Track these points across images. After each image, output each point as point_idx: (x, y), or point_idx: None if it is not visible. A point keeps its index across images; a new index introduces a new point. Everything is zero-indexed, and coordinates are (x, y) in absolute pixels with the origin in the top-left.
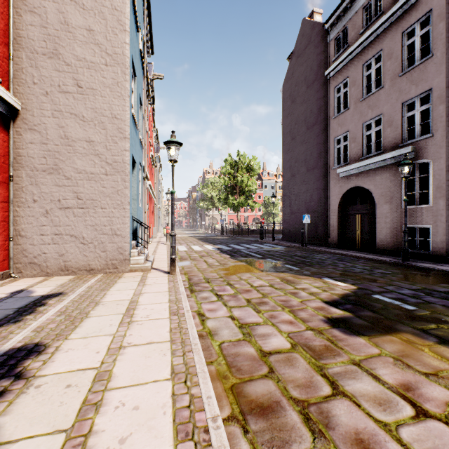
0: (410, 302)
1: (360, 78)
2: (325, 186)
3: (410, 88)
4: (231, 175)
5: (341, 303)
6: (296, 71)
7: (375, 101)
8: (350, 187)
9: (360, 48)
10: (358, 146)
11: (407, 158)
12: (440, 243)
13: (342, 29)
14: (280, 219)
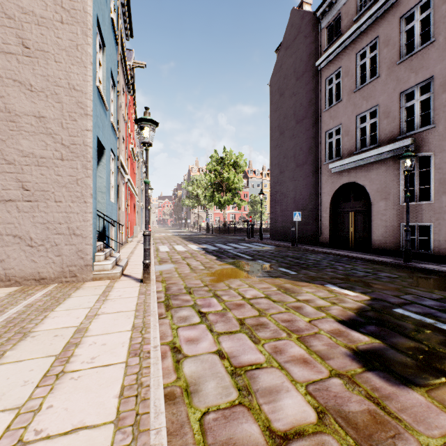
0: (444, 319)
1: (354, 67)
2: (315, 183)
3: (409, 77)
4: (217, 172)
5: (361, 323)
6: (285, 64)
7: (370, 91)
8: (343, 183)
9: (354, 35)
10: (352, 140)
11: (410, 150)
12: (443, 242)
13: (334, 17)
14: (266, 217)
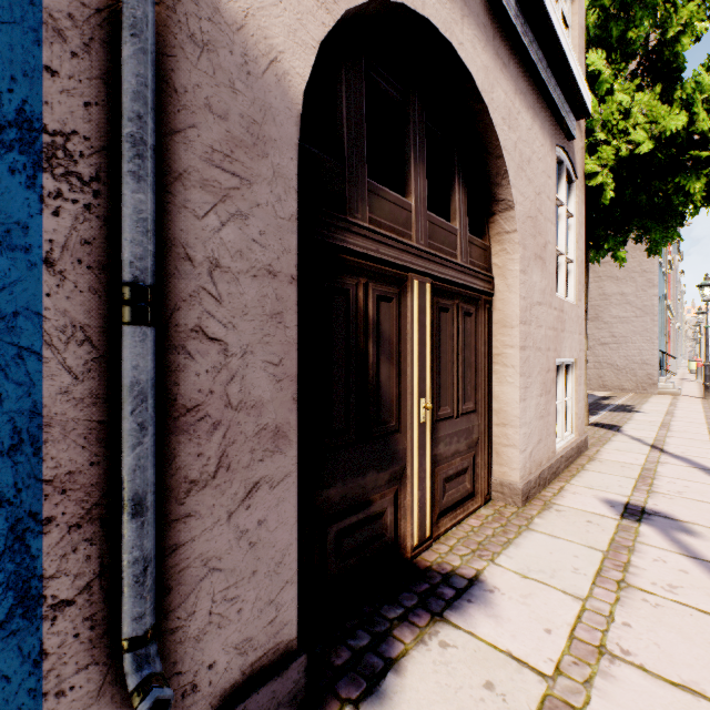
0: None
1: None
2: None
3: None
4: None
5: None
6: None
7: None
8: None
9: None
10: None
11: None
12: None
13: None
14: None
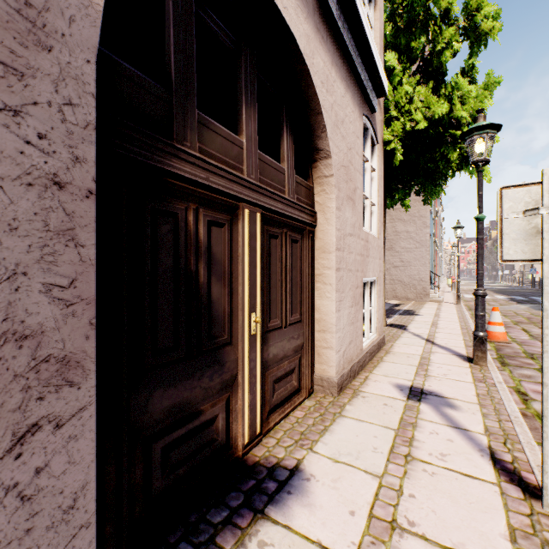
0: None
1: None
2: None
3: None
4: None
5: None
6: None
7: None
8: None
9: None
10: None
11: None
12: None
13: None
14: None
